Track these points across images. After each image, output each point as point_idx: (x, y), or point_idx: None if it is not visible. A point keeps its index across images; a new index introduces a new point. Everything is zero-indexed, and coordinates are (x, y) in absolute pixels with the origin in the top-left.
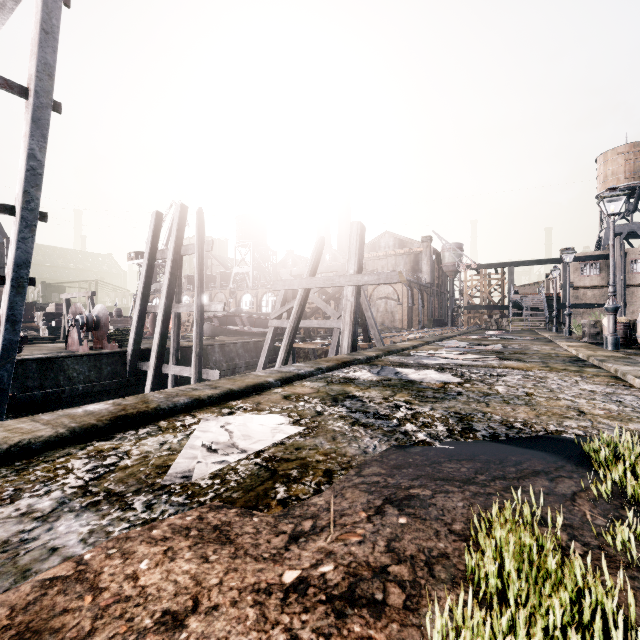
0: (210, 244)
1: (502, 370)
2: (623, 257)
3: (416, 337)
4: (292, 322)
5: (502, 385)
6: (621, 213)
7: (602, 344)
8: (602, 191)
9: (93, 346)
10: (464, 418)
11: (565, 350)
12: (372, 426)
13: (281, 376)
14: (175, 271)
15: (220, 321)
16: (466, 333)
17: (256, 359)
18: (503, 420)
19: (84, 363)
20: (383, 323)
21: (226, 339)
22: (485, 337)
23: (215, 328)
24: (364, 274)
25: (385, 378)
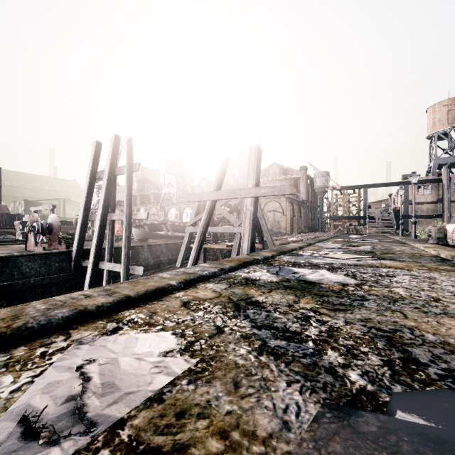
0: (137, 166)
1: (387, 270)
2: (449, 181)
3: (297, 240)
4: (201, 227)
5: (400, 287)
6: (445, 149)
7: (447, 245)
8: (431, 133)
9: (48, 247)
10: (392, 338)
11: (423, 250)
12: (285, 355)
13: (185, 278)
14: (110, 187)
15: (150, 227)
16: (335, 237)
17: (176, 256)
18: (442, 342)
19: (36, 261)
20: (272, 229)
21: (154, 241)
22: (351, 240)
23: (146, 233)
24: (261, 187)
25: (284, 279)
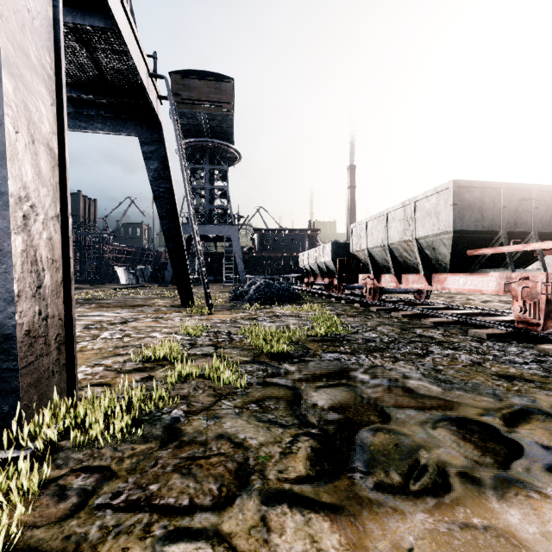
0: None
1: None
2: None
3: None
4: None
5: None
6: None
7: None
8: None
9: None
10: None
11: None
12: None
13: None
14: None
15: None
16: None
17: None
18: None
19: None
20: None
21: None
22: None
23: None
24: None
25: None
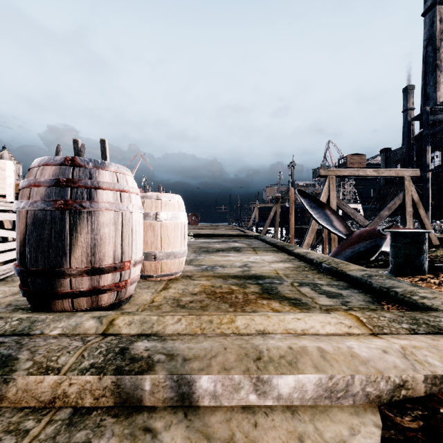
0: None
1: None
2: None
3: None
4: None
5: None
6: None
7: None
8: None
9: None
10: None
11: None
12: None
13: None
14: None
15: None
16: None
17: None
18: None
19: None
20: None
21: None
22: None
23: None
24: None
25: None
